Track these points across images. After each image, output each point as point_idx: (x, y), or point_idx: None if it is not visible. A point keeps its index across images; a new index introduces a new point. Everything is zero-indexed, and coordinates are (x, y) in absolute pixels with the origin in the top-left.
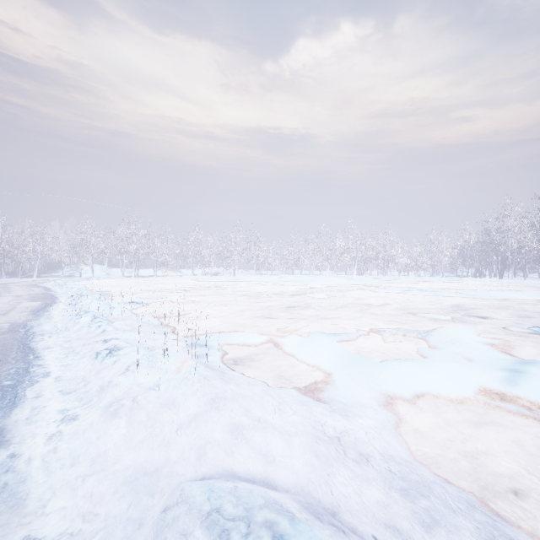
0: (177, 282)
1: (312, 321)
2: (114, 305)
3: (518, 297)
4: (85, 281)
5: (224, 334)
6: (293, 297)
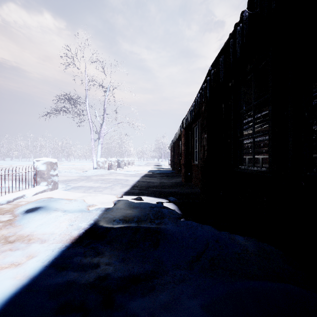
0: None
1: None
2: None
3: (85, 165)
4: None
5: None
6: (0, 168)
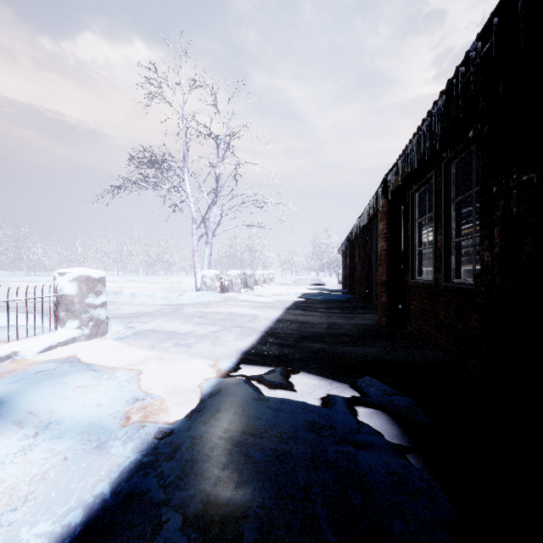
0: None
1: None
2: None
3: (191, 282)
4: None
5: None
6: None
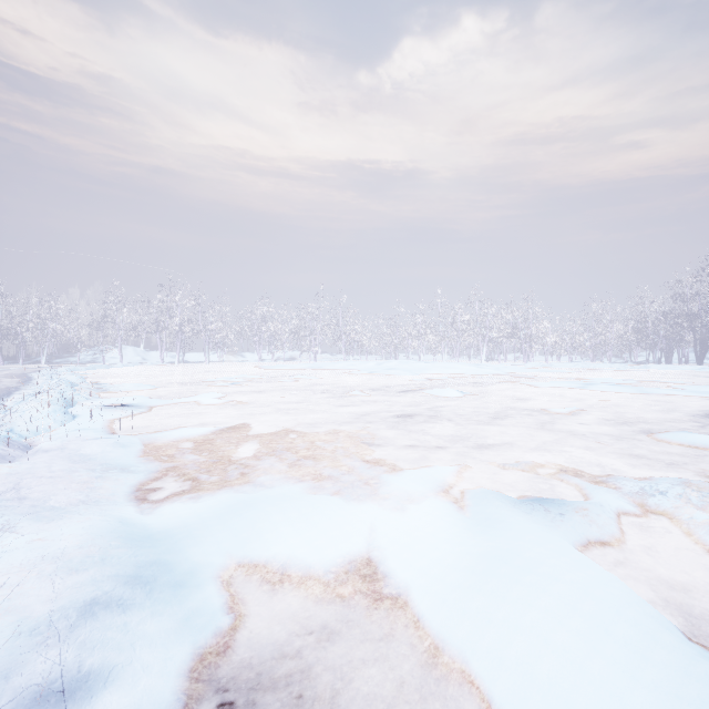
0: (232, 370)
1: (455, 452)
2: (79, 413)
3: None
4: (105, 368)
5: (247, 509)
6: (403, 395)
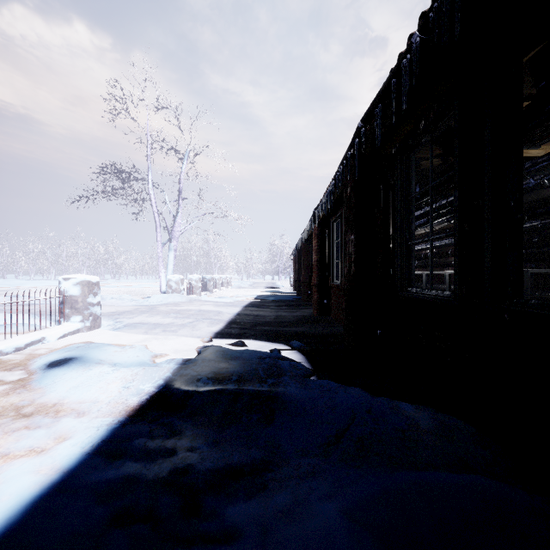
0: None
1: None
2: None
3: (147, 287)
4: None
5: None
6: None
